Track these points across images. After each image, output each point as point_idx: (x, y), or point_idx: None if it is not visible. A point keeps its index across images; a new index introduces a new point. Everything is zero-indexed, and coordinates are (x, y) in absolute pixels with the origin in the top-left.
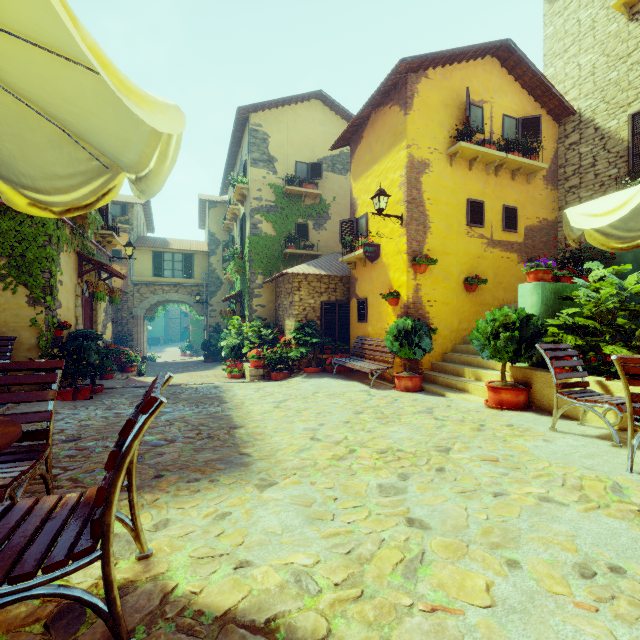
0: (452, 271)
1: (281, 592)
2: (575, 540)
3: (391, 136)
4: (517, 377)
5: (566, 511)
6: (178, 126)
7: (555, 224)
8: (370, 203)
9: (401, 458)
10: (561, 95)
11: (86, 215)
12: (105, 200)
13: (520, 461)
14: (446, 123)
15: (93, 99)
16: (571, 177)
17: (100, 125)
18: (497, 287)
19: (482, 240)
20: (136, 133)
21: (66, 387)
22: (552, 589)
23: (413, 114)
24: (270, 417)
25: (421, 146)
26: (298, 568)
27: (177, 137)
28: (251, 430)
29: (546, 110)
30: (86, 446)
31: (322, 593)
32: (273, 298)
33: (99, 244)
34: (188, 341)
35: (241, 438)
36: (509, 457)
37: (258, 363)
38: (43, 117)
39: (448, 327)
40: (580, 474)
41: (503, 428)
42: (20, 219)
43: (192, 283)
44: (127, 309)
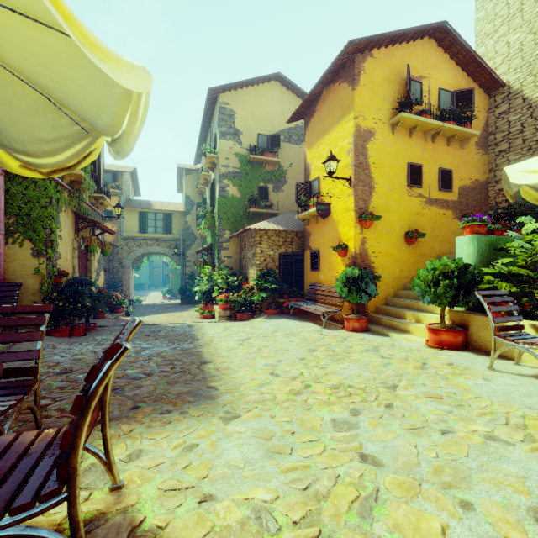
0: (394, 226)
1: (242, 529)
2: (526, 482)
3: (340, 109)
4: (455, 320)
5: (513, 451)
6: (145, 86)
7: (486, 184)
8: (322, 168)
9: (352, 394)
10: (492, 70)
11: (81, 181)
12: (86, 162)
13: (463, 399)
14: (389, 96)
15: (68, 63)
16: (501, 142)
17: (76, 89)
18: (434, 240)
19: (421, 199)
20: (108, 96)
21: (64, 326)
22: (509, 535)
23: (360, 89)
24: (235, 353)
25: (367, 117)
26: (258, 504)
27: (145, 98)
28: (218, 365)
29: (478, 84)
30: (76, 378)
31: (281, 531)
32: (238, 250)
33: (93, 205)
34: (168, 286)
35: (209, 372)
36: (452, 395)
37: (225, 306)
38: (27, 85)
39: (391, 275)
40: (522, 413)
41: (444, 366)
42: (26, 184)
43: (171, 238)
44: (117, 260)
